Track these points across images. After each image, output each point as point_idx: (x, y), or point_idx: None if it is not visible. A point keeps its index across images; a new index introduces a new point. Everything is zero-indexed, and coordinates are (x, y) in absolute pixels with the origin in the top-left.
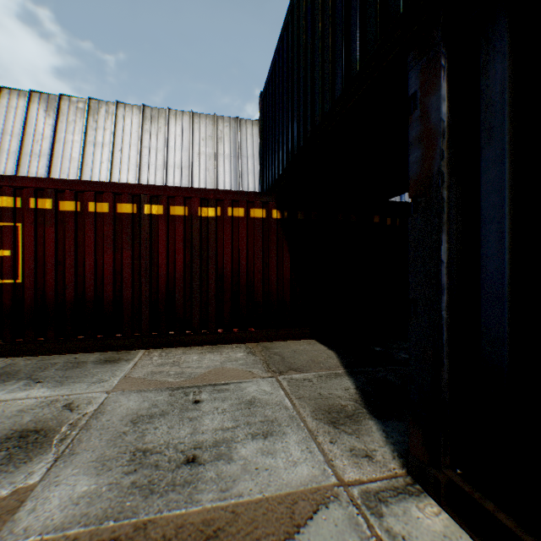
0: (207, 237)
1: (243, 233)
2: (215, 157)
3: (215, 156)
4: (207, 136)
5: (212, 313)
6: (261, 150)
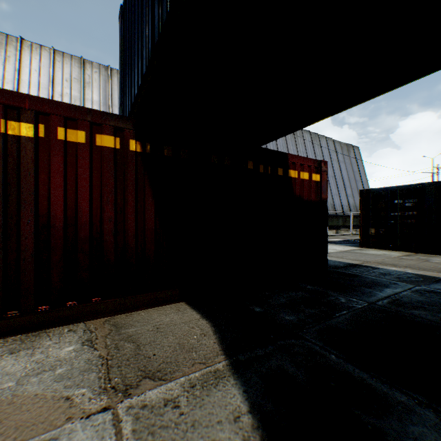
0: (20, 167)
1: (85, 167)
2: (81, 101)
3: (81, 100)
4: (72, 78)
5: (29, 283)
6: (121, 75)
